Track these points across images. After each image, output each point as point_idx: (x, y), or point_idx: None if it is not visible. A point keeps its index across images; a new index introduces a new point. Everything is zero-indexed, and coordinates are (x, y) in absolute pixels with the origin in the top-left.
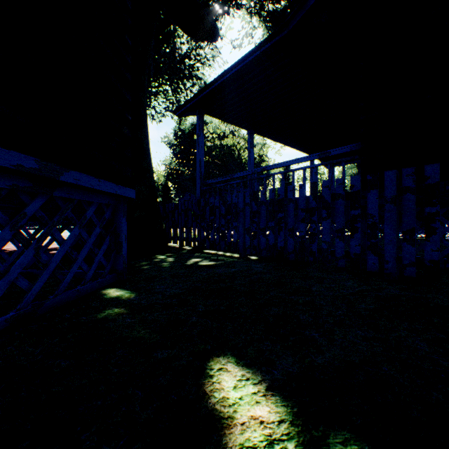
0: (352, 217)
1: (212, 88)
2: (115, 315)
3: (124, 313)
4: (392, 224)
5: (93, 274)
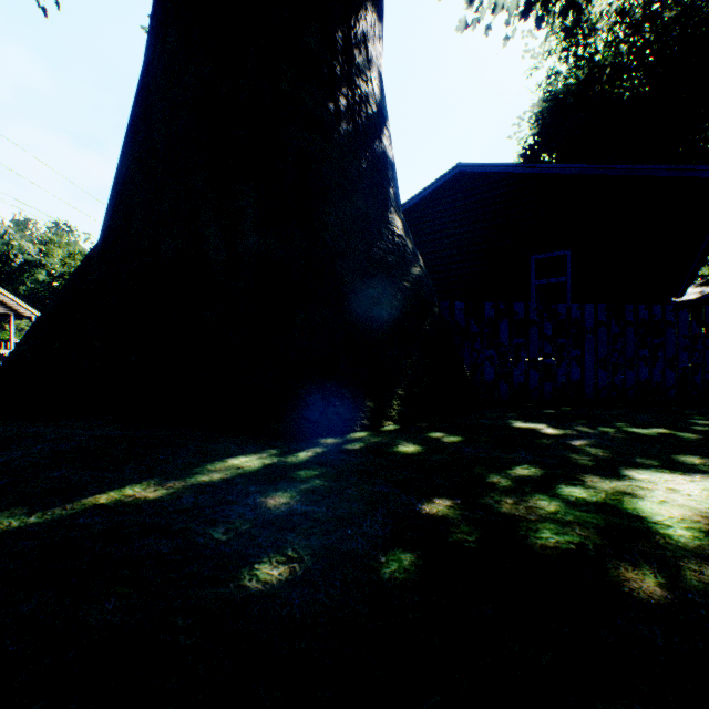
0: None
1: None
2: None
3: None
4: None
5: None
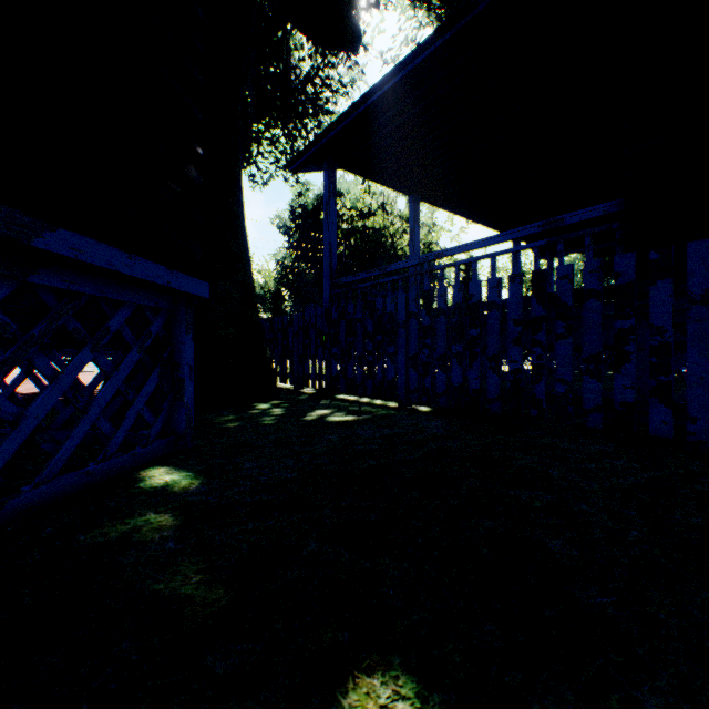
0: (618, 332)
1: (350, 119)
2: (147, 531)
3: (166, 528)
4: (705, 346)
5: (125, 440)
